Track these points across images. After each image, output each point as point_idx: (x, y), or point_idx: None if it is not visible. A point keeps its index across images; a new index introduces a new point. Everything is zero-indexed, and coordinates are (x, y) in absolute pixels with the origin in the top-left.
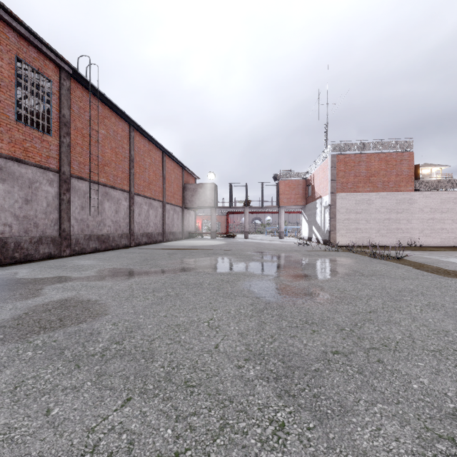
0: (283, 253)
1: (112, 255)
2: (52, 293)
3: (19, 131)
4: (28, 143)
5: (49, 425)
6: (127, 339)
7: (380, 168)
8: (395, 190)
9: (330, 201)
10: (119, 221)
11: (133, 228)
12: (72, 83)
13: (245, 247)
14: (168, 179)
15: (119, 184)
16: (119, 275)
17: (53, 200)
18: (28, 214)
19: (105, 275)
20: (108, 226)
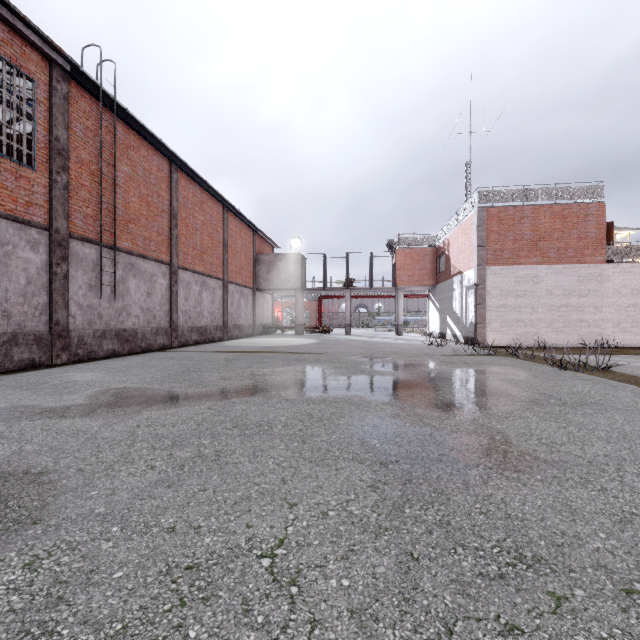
0: (408, 360)
1: (135, 363)
2: None
3: None
4: None
5: None
6: None
7: (553, 228)
8: (577, 261)
9: (477, 279)
10: (153, 308)
11: (177, 319)
12: (72, 89)
13: (348, 348)
14: (232, 247)
15: (153, 252)
16: (125, 405)
17: (38, 274)
18: None
19: (99, 405)
20: (134, 315)
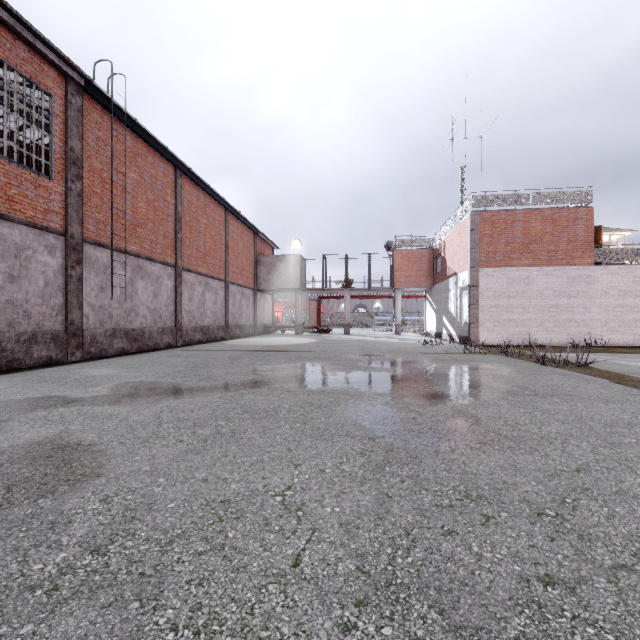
0: (402, 357)
1: (145, 361)
2: (22, 430)
3: None
4: (13, 190)
5: None
6: (118, 540)
7: (543, 232)
8: (567, 263)
9: (471, 280)
10: (159, 308)
11: (181, 319)
12: (86, 102)
13: (346, 347)
14: (234, 249)
15: (159, 254)
16: (146, 395)
17: (54, 276)
18: (15, 298)
19: (123, 395)
20: (142, 316)
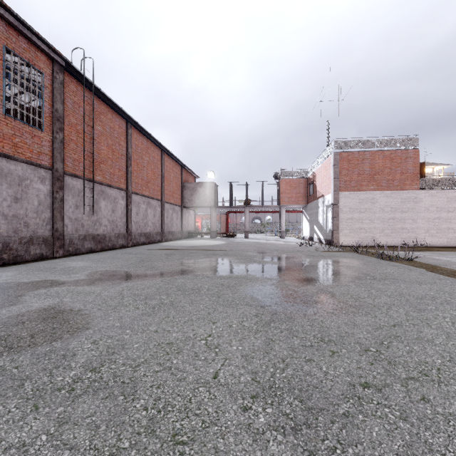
0: (285, 254)
1: (107, 256)
2: (32, 301)
3: (8, 126)
4: (17, 139)
5: None
6: (106, 364)
7: (384, 166)
8: (400, 188)
9: (333, 200)
10: (116, 220)
11: (131, 227)
12: (66, 77)
13: (246, 247)
14: (167, 178)
15: (116, 182)
16: (111, 279)
17: (45, 198)
18: (18, 213)
19: (95, 279)
20: (104, 225)
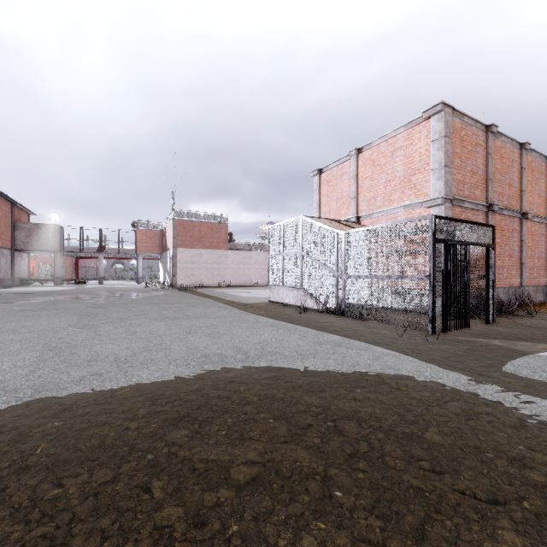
0: (126, 292)
1: None
2: None
3: None
4: None
5: (42, 312)
6: (45, 309)
7: (208, 233)
8: (217, 248)
9: (173, 254)
10: None
11: None
12: None
13: (97, 290)
14: None
15: None
16: (1, 303)
17: None
18: None
19: None
20: None
